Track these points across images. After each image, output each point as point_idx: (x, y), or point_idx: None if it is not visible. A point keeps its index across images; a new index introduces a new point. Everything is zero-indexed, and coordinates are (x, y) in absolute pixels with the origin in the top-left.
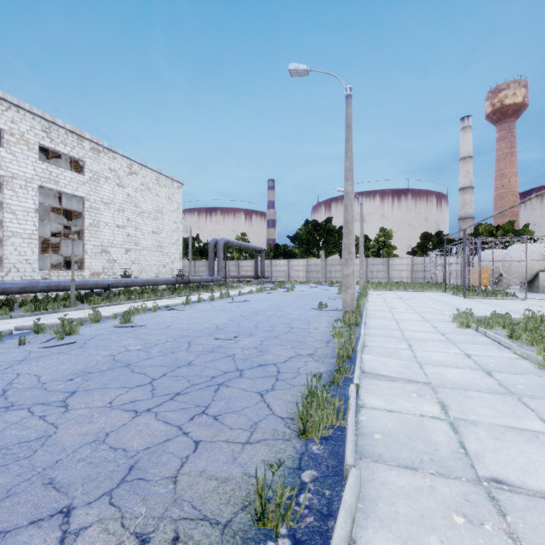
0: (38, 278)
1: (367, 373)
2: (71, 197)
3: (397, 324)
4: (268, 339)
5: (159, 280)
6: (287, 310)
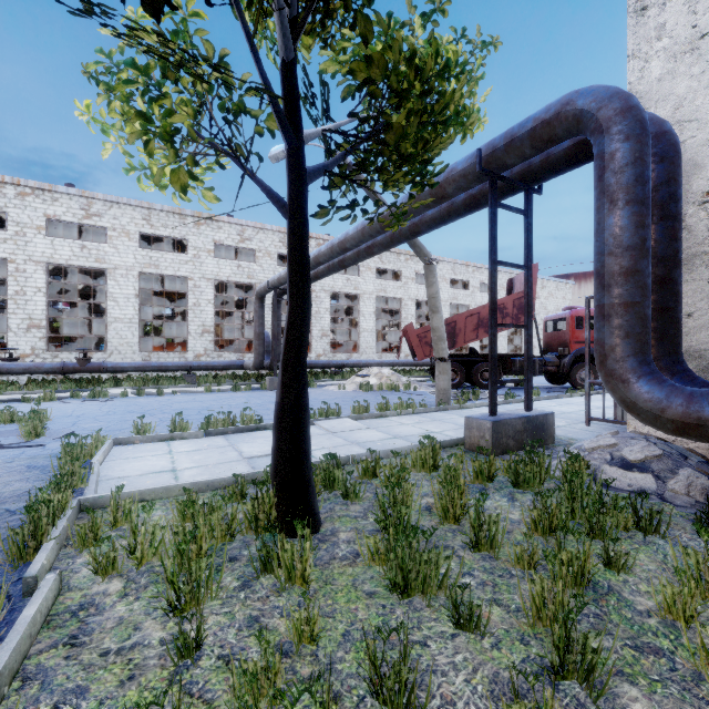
0: None
1: None
2: None
3: None
4: None
5: None
6: None
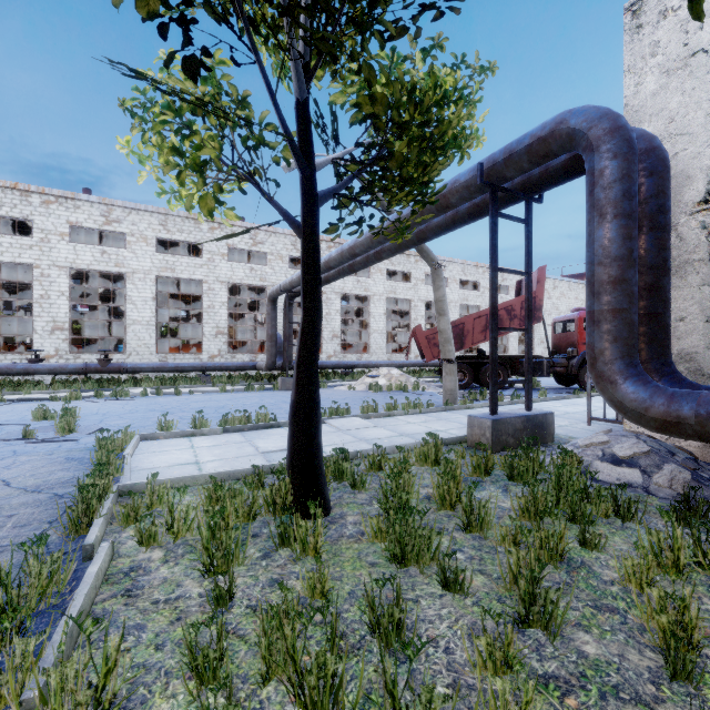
0: None
1: None
2: None
3: None
4: None
5: None
6: None
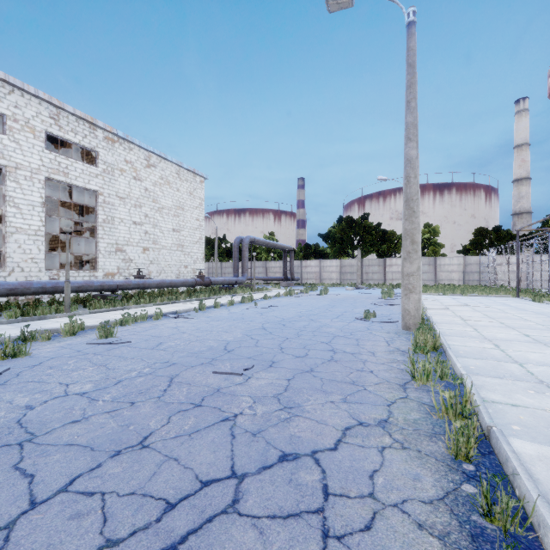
0: (45, 278)
1: None
2: (84, 192)
3: (499, 349)
4: (299, 375)
5: (176, 281)
6: (323, 320)
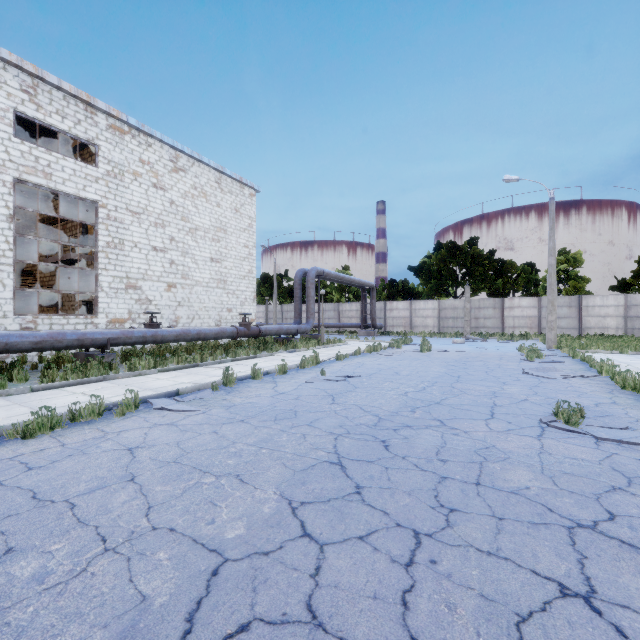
0: (14, 327)
1: None
2: (81, 204)
3: None
4: None
5: (207, 332)
6: (469, 425)
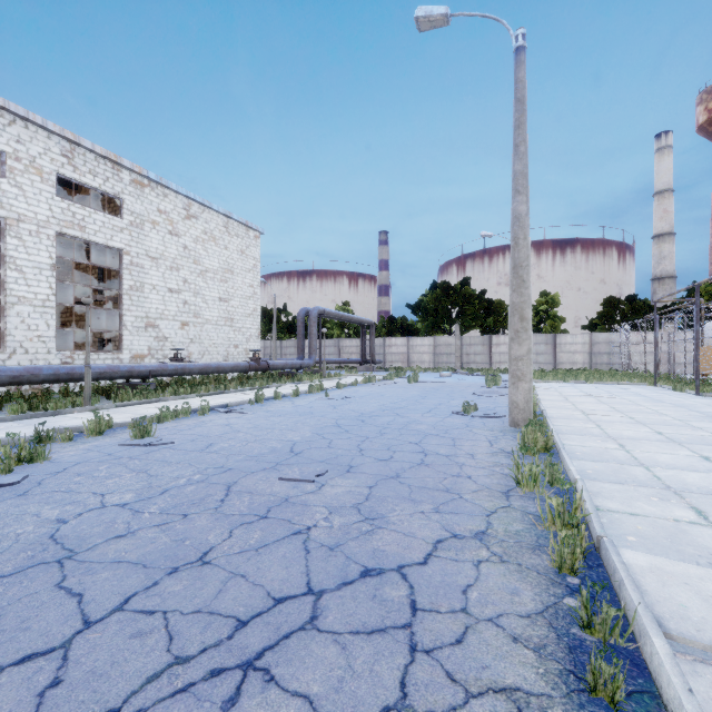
0: (56, 362)
1: (679, 640)
2: (106, 250)
3: (623, 449)
4: (383, 482)
5: (224, 366)
6: (412, 415)
